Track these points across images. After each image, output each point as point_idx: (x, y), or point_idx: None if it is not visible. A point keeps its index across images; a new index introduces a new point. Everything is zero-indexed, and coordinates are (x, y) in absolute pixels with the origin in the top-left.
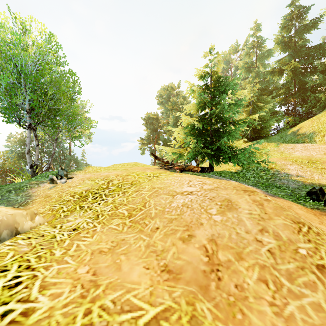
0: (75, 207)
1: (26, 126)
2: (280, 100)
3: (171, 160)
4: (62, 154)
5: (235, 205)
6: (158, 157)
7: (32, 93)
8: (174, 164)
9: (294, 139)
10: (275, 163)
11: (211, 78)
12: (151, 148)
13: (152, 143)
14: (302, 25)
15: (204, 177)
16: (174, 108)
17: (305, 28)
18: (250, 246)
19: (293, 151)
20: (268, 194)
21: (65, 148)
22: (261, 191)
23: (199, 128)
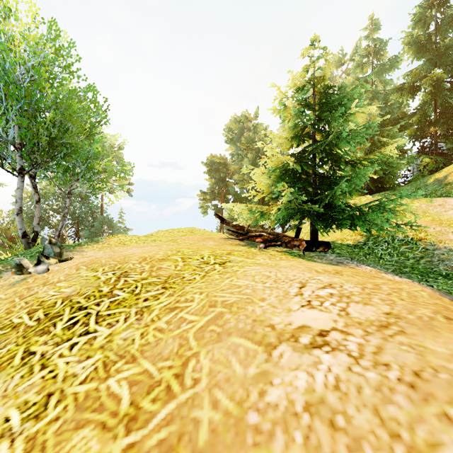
0: (15, 351)
1: (15, 170)
2: (413, 132)
3: (248, 224)
4: (92, 214)
5: None
6: (225, 219)
7: (23, 118)
8: (252, 231)
9: (441, 190)
10: (425, 230)
11: (313, 88)
12: (216, 206)
13: (218, 198)
14: (448, 16)
15: (322, 264)
16: (250, 147)
17: (452, 20)
18: None
19: (443, 210)
20: (452, 299)
21: (96, 206)
22: (433, 291)
23: (294, 172)
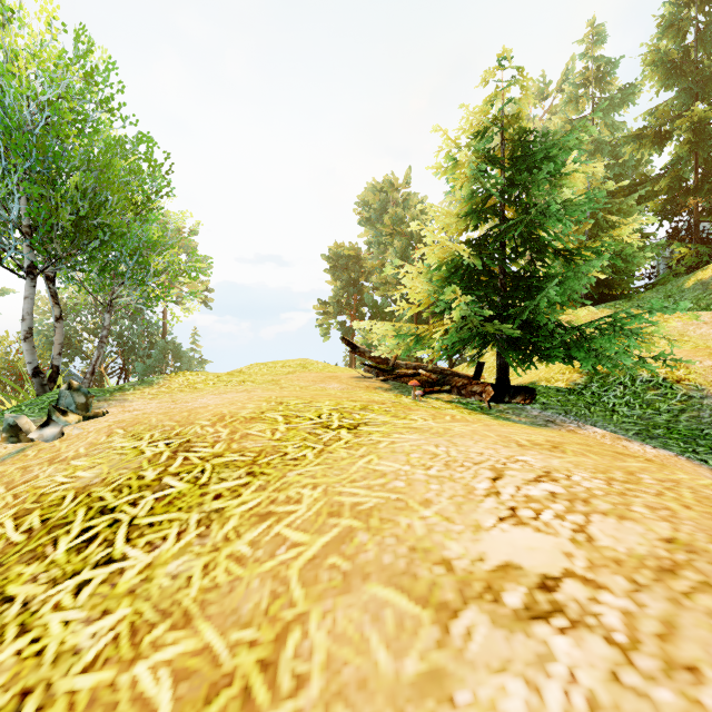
0: None
1: (22, 269)
2: (659, 206)
3: (394, 355)
4: (148, 337)
5: None
6: (359, 347)
7: (32, 184)
8: (402, 365)
9: (707, 300)
10: (686, 365)
11: (502, 134)
12: (343, 324)
13: (347, 312)
14: None
15: (525, 429)
16: (397, 231)
17: None
18: None
19: None
20: None
21: (155, 325)
22: None
23: (470, 270)
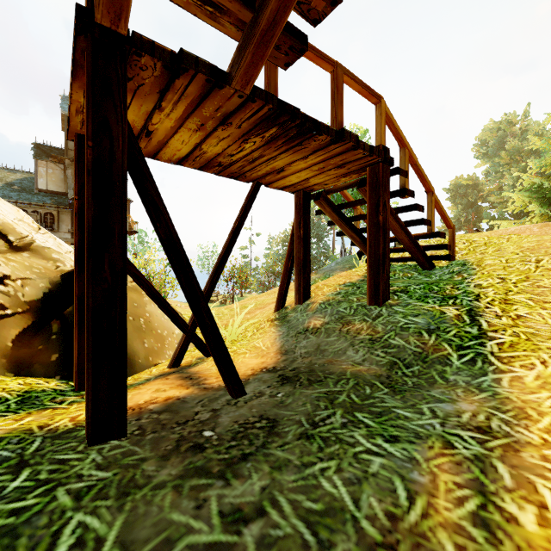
0: None
1: None
2: None
3: None
4: (324, 254)
5: (550, 225)
6: None
7: None
8: None
9: None
10: None
11: None
12: None
13: (464, 229)
14: None
15: None
16: (514, 159)
17: None
18: (550, 234)
19: None
20: None
21: (328, 247)
22: None
23: None
